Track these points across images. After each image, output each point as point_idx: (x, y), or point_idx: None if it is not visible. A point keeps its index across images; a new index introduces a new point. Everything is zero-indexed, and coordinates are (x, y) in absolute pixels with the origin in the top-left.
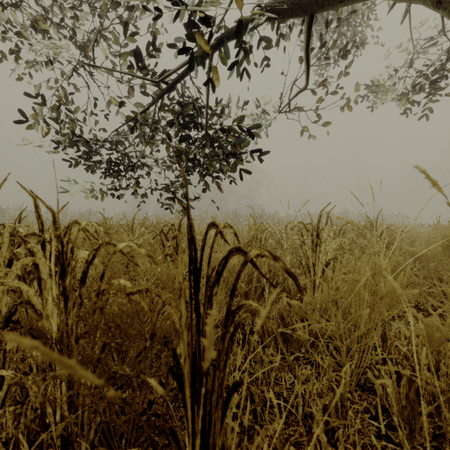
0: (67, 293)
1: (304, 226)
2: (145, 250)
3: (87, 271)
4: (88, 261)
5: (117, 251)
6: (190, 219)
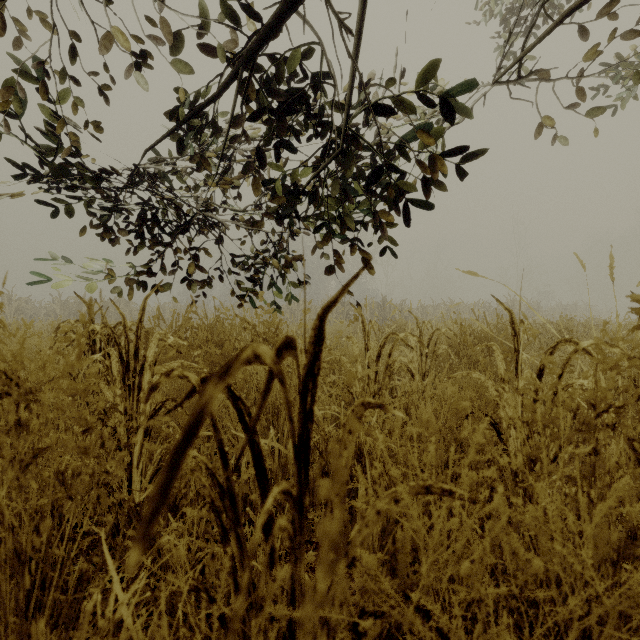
0: None
1: None
2: None
3: None
4: None
5: None
6: None
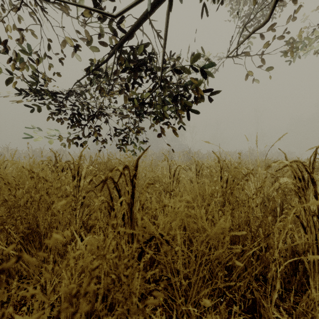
0: None
1: (304, 167)
2: None
3: None
4: None
5: None
6: None
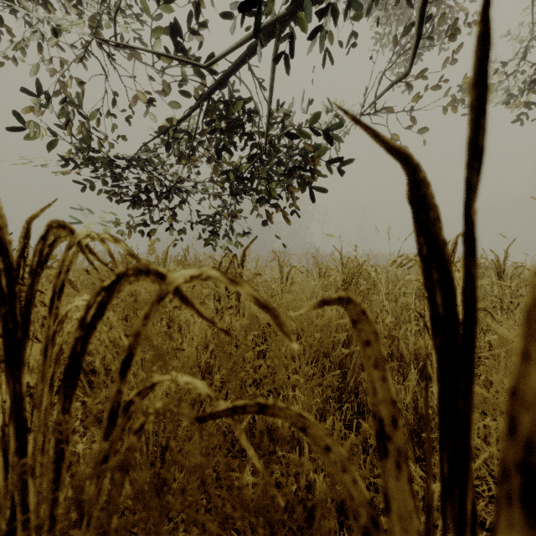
0: (26, 412)
1: None
2: (252, 289)
3: (82, 347)
4: (84, 320)
5: (166, 292)
6: (422, 184)
